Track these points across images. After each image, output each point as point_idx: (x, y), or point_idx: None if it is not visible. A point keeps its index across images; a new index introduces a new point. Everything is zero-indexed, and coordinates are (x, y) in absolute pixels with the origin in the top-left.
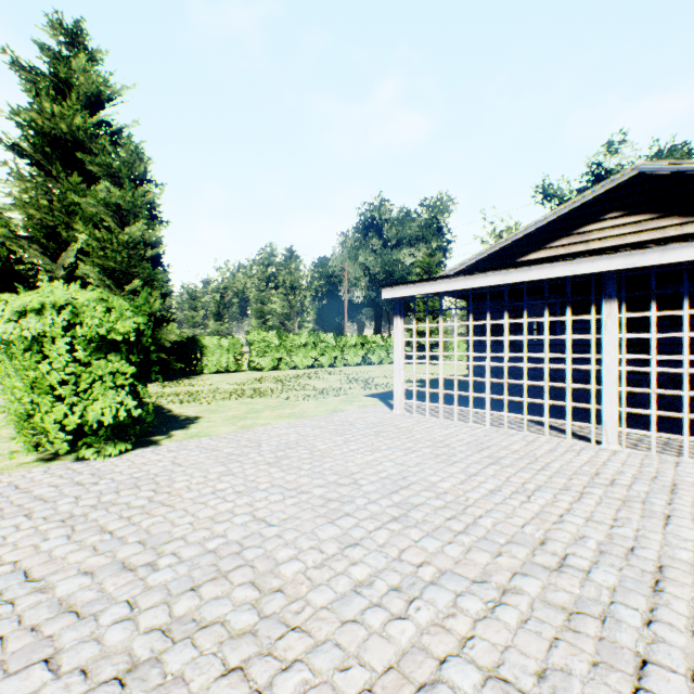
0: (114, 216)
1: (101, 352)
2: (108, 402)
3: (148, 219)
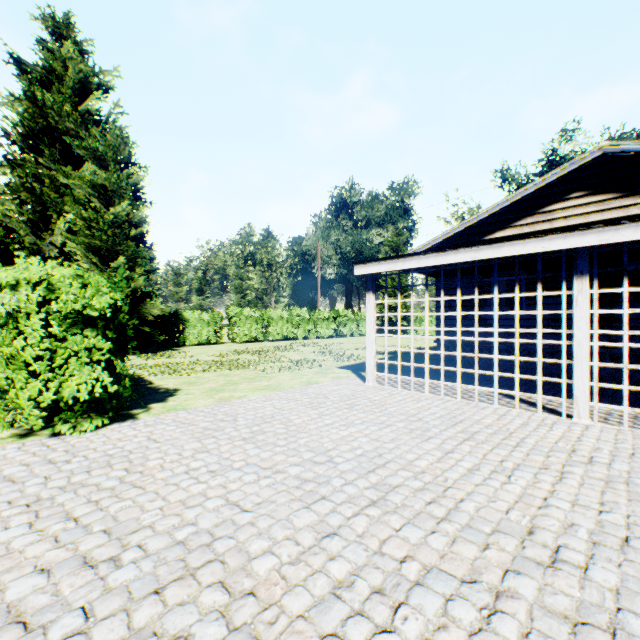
0: (100, 197)
1: (77, 328)
2: (84, 378)
3: (132, 200)
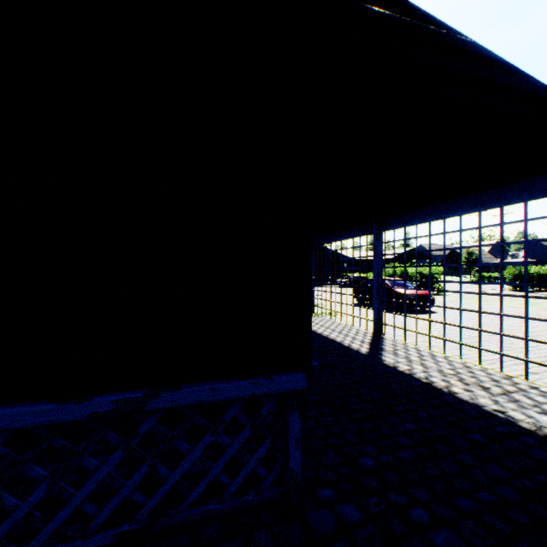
0: None
1: None
2: None
3: None
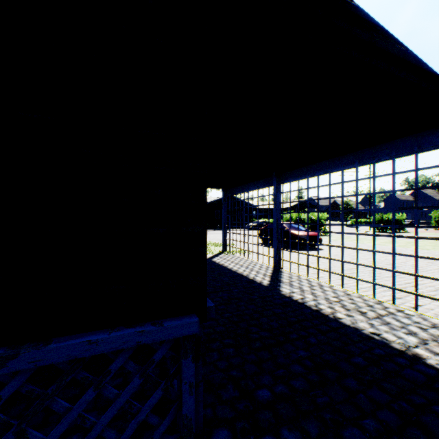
0: None
1: None
2: None
3: None
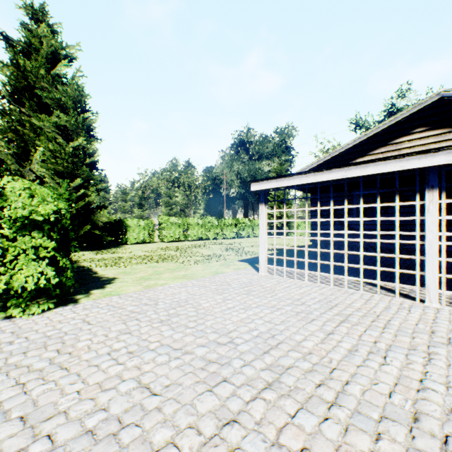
0: (63, 135)
1: (25, 231)
2: (31, 271)
3: (87, 137)
